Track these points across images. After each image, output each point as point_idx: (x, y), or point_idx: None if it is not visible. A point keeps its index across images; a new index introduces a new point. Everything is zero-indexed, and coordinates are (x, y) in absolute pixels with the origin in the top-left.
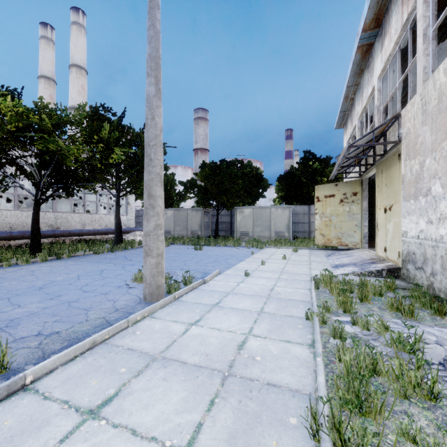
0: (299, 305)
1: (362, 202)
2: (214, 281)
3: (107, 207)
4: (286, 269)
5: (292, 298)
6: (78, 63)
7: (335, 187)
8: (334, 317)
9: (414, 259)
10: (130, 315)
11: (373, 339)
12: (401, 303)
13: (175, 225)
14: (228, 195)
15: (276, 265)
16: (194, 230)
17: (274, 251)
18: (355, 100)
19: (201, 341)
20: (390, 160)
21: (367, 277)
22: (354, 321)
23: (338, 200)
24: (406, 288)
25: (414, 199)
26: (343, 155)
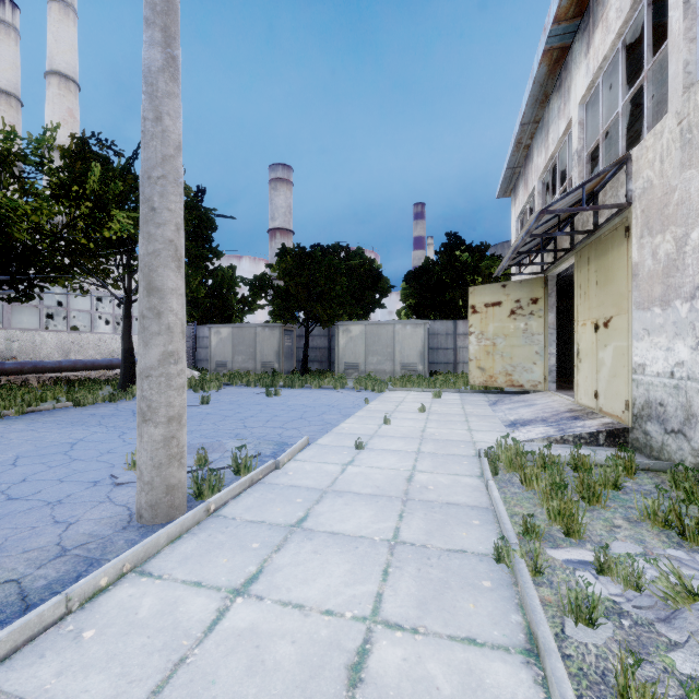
0: (470, 519)
1: (546, 314)
2: (296, 461)
3: (113, 320)
4: (429, 433)
5: (452, 500)
6: (62, 69)
7: (502, 290)
8: (551, 550)
9: (662, 414)
10: (89, 568)
11: (661, 620)
12: (678, 513)
13: (235, 352)
14: (325, 303)
15: (409, 423)
16: (267, 361)
17: (403, 397)
18: (532, 149)
19: (252, 656)
20: (607, 239)
21: (572, 446)
22: (601, 566)
23: (507, 310)
24: (652, 469)
25: (662, 306)
26: (526, 230)
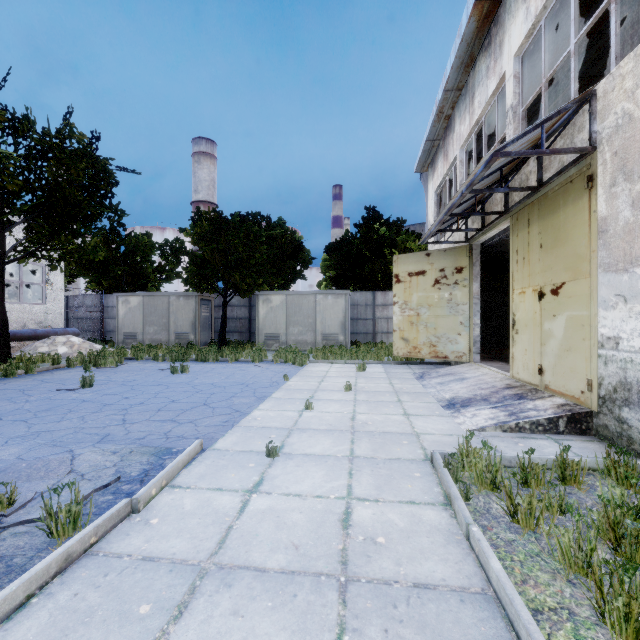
0: (469, 638)
1: (471, 283)
2: (172, 490)
3: None
4: (361, 421)
5: (423, 576)
6: None
7: (426, 258)
8: None
9: None
10: None
11: None
12: None
13: (146, 323)
14: (244, 271)
15: (335, 407)
16: (182, 332)
17: (326, 371)
18: (454, 118)
19: None
20: (557, 195)
21: (529, 435)
22: None
23: (431, 280)
24: None
25: None
26: (468, 182)
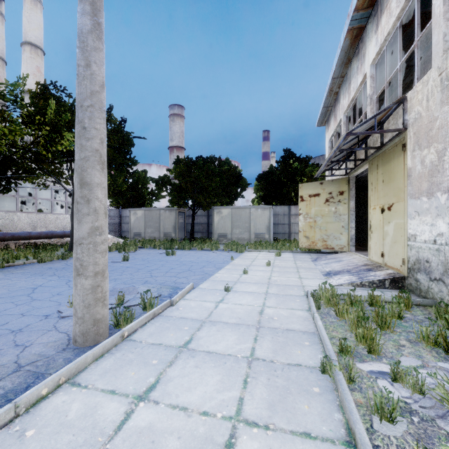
0: (303, 341)
1: (349, 201)
2: (185, 300)
3: (66, 205)
4: (273, 280)
5: (290, 327)
6: (33, 41)
7: (320, 186)
8: (359, 363)
9: (428, 268)
10: (35, 380)
11: (440, 417)
12: (444, 337)
13: (146, 226)
14: (205, 194)
15: (260, 273)
16: (167, 232)
17: (256, 256)
18: (339, 94)
19: None
20: (390, 152)
21: (367, 288)
22: (395, 376)
23: (323, 199)
24: (421, 304)
25: (428, 196)
26: (337, 146)
